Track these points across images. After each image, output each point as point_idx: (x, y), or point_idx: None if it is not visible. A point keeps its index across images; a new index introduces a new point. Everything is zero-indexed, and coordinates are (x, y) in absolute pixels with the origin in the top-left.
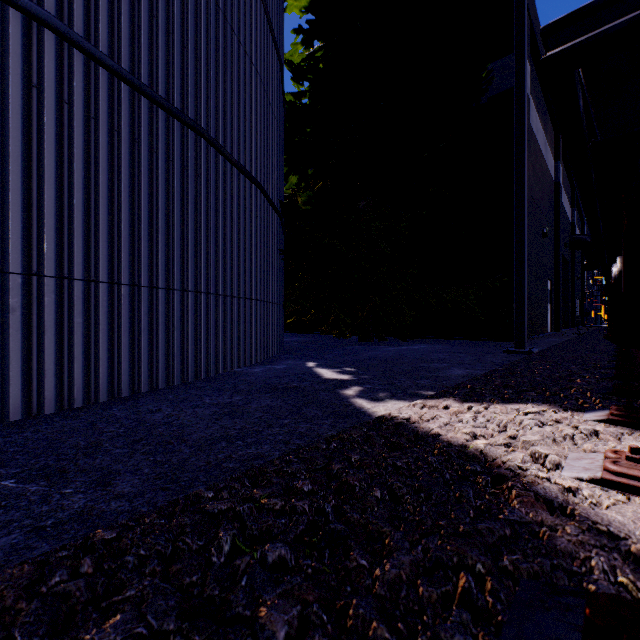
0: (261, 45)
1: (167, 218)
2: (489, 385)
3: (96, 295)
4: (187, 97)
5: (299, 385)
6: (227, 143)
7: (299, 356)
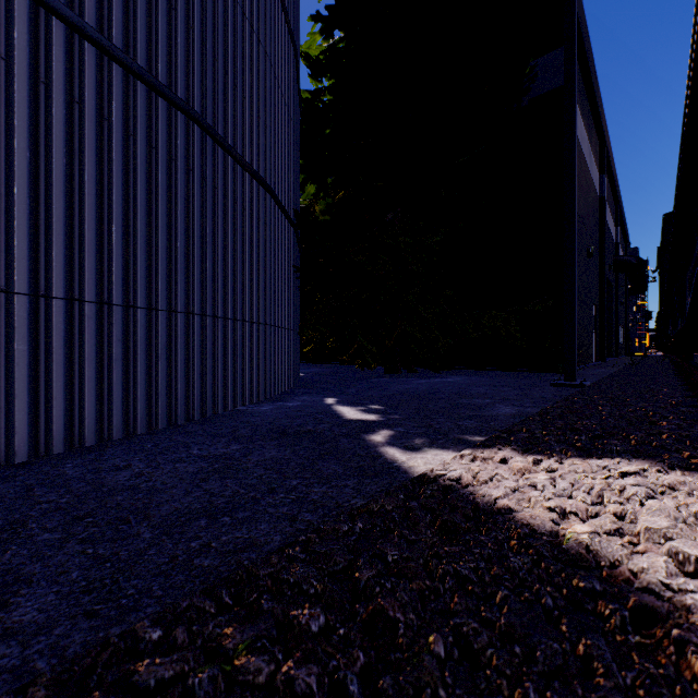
0: (271, 23)
1: (148, 220)
2: (551, 429)
3: (48, 315)
4: (175, 71)
5: (315, 428)
6: (228, 134)
7: (316, 390)
